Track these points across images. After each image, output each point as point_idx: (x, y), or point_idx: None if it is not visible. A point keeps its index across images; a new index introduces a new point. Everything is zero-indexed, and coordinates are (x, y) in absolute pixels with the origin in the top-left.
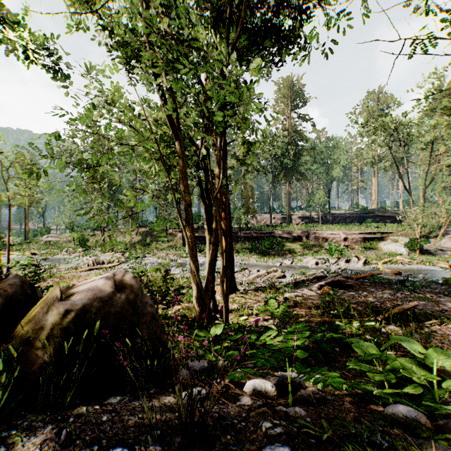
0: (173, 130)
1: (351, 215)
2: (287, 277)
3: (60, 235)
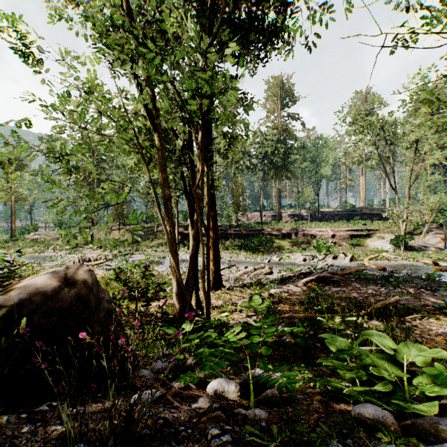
0: (151, 122)
1: (340, 213)
2: (275, 273)
3: (48, 233)
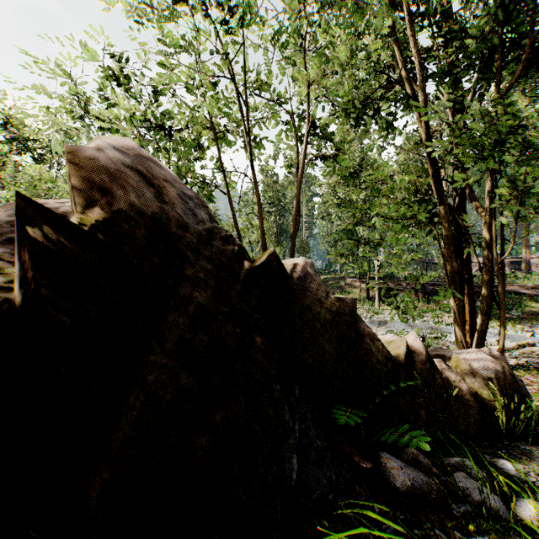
0: (439, 196)
1: None
2: None
3: None
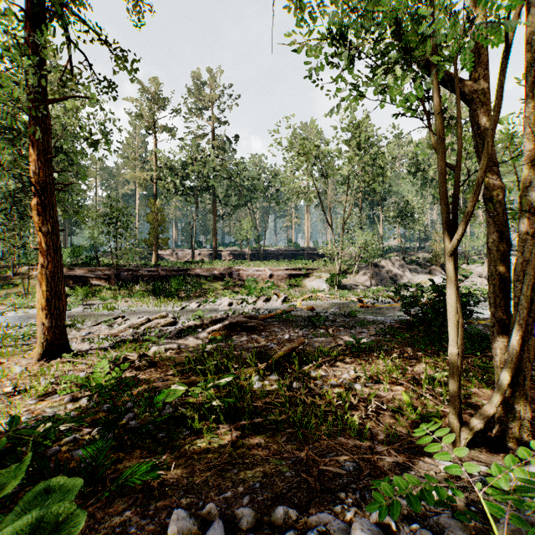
0: None
1: (284, 253)
2: (180, 324)
3: None
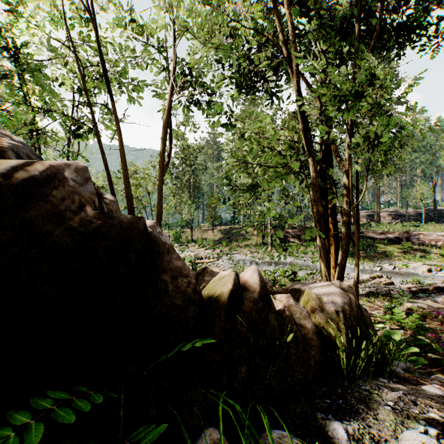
0: (307, 149)
1: None
2: (396, 284)
3: None
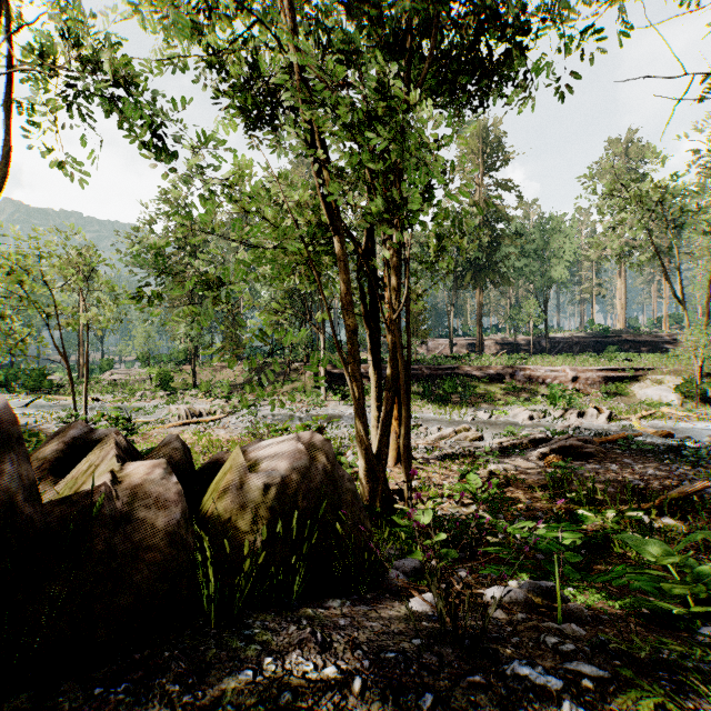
0: (331, 221)
1: (582, 341)
2: (487, 439)
3: (130, 371)
